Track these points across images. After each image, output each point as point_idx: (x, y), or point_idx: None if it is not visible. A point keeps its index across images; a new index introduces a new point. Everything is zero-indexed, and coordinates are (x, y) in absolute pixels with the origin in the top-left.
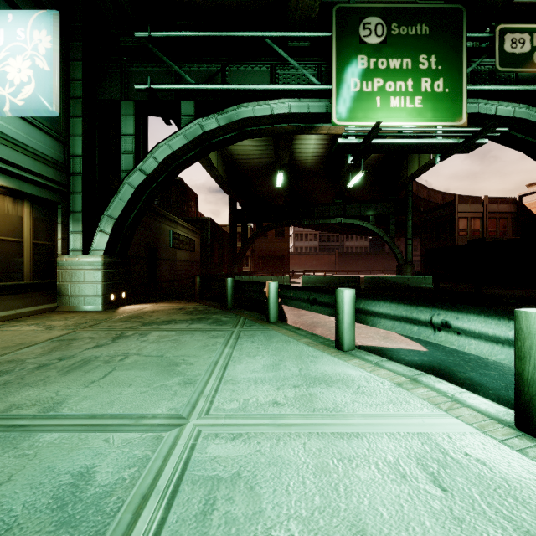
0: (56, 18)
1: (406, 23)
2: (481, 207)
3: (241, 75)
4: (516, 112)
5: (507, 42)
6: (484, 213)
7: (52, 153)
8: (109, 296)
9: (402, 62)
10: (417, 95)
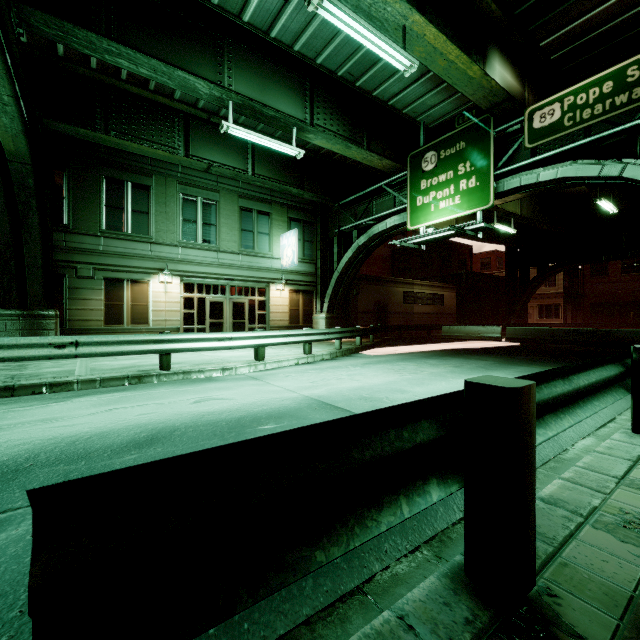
0: (297, 231)
1: (449, 147)
2: None
3: (381, 205)
4: (561, 172)
5: (535, 120)
6: None
7: (310, 270)
8: None
9: (447, 175)
10: (457, 194)
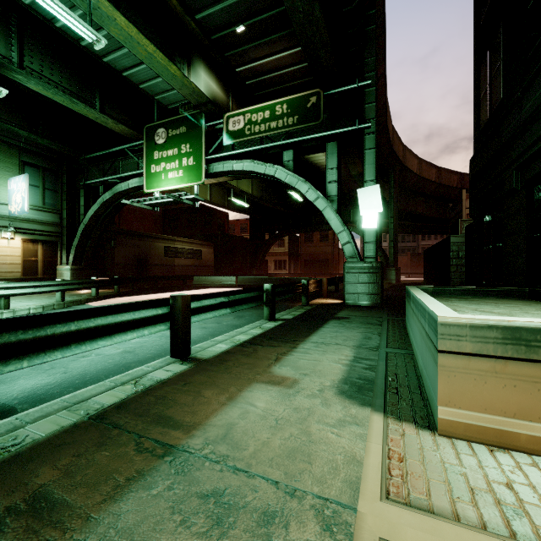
0: (27, 177)
1: (175, 128)
2: None
3: (126, 166)
4: (246, 166)
5: (230, 124)
6: None
7: (53, 220)
8: None
9: (174, 151)
10: (180, 169)
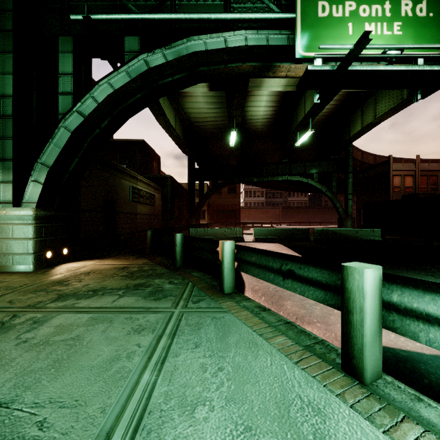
0: None
1: None
2: (414, 165)
3: (192, 10)
4: None
5: None
6: (416, 171)
7: None
8: (43, 254)
9: None
10: (396, 20)
